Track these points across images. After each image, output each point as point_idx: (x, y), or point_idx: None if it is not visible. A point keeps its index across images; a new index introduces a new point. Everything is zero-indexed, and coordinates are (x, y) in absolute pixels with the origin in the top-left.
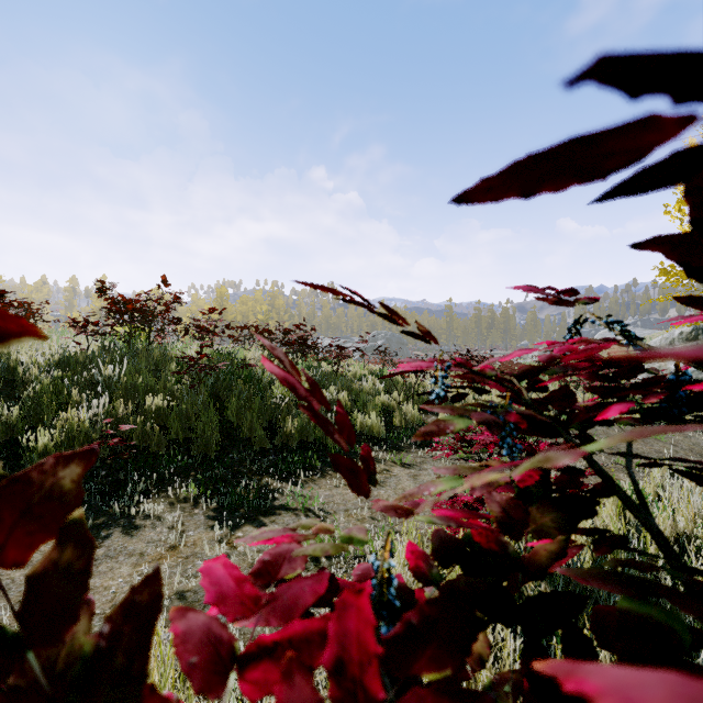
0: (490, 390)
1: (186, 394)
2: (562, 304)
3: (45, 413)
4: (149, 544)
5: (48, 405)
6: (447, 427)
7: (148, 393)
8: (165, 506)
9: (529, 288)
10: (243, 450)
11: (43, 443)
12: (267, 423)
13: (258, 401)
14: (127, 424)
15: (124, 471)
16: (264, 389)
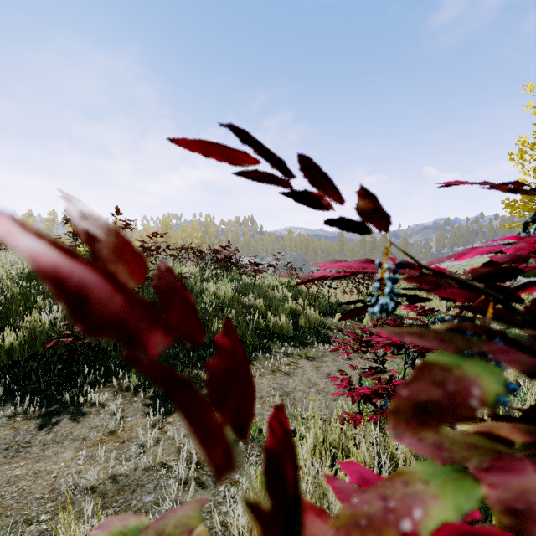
0: (431, 299)
1: None
2: (521, 192)
3: (14, 317)
4: (92, 429)
5: (17, 310)
6: (467, 390)
7: None
8: (109, 395)
9: (465, 181)
10: (177, 347)
11: (9, 341)
12: None
13: None
14: None
15: (78, 365)
16: (196, 297)
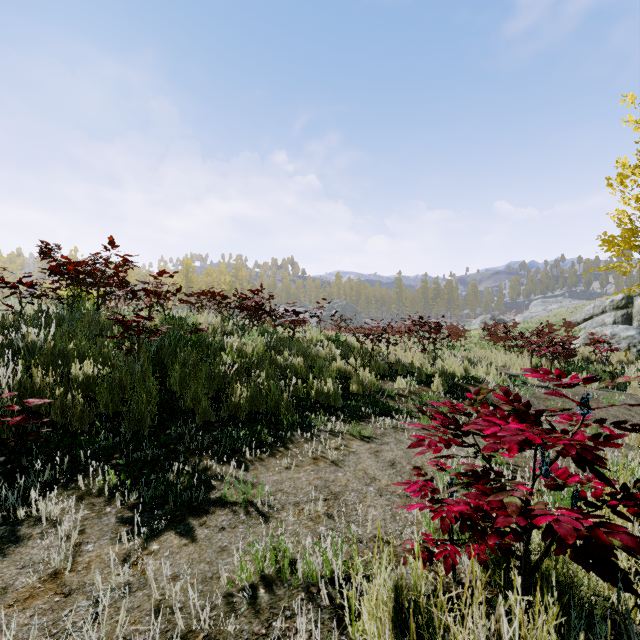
0: None
1: (122, 362)
2: None
3: None
4: (23, 569)
5: None
6: None
7: (81, 360)
8: (69, 503)
9: None
10: (183, 424)
11: None
12: (214, 392)
13: (205, 368)
14: (45, 397)
15: (30, 455)
16: (214, 355)
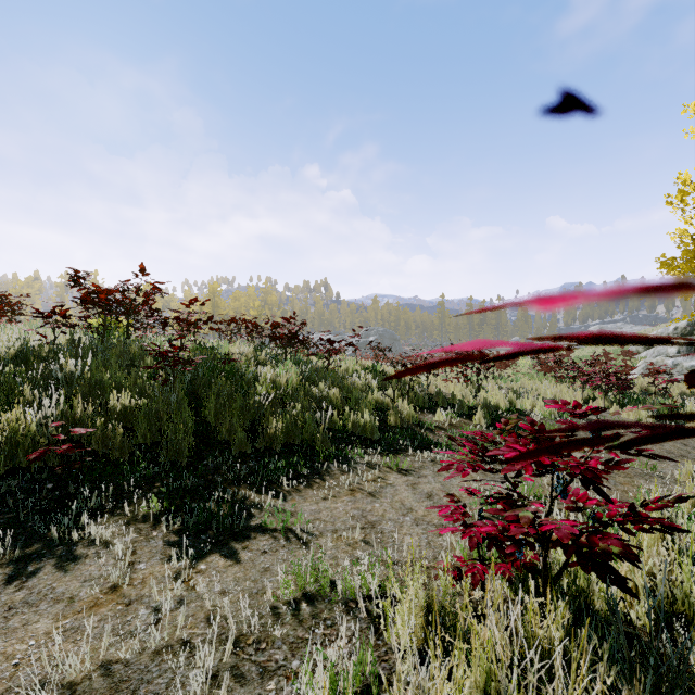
0: None
1: (158, 392)
2: None
3: None
4: (85, 583)
5: None
6: None
7: (116, 391)
8: (117, 528)
9: None
10: (220, 455)
11: None
12: (249, 424)
13: (240, 399)
14: (86, 427)
15: (76, 483)
16: (248, 386)
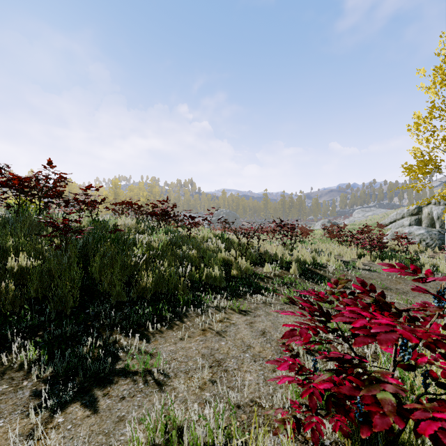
0: None
1: (52, 255)
2: None
3: None
4: None
5: None
6: None
7: (18, 254)
8: None
9: None
10: (100, 304)
11: None
12: (127, 278)
13: (120, 259)
14: None
15: None
16: (129, 249)
